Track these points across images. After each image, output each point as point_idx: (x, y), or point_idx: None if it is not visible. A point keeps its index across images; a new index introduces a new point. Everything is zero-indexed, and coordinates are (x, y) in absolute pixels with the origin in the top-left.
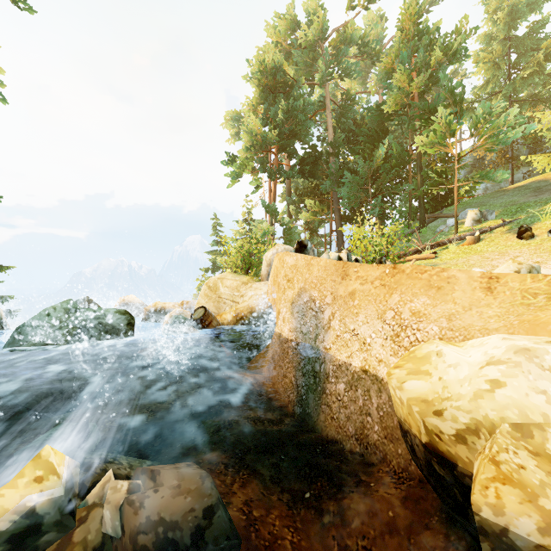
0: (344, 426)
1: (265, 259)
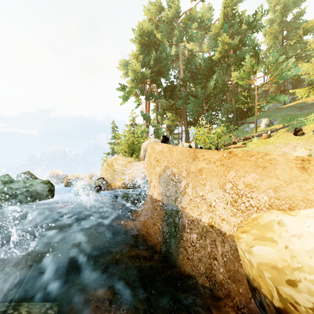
0: (197, 266)
1: (142, 147)
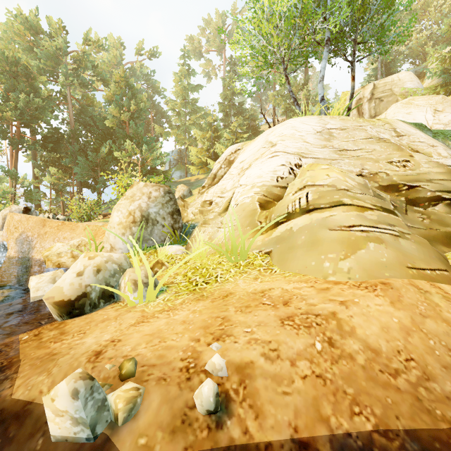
0: None
1: (2, 214)
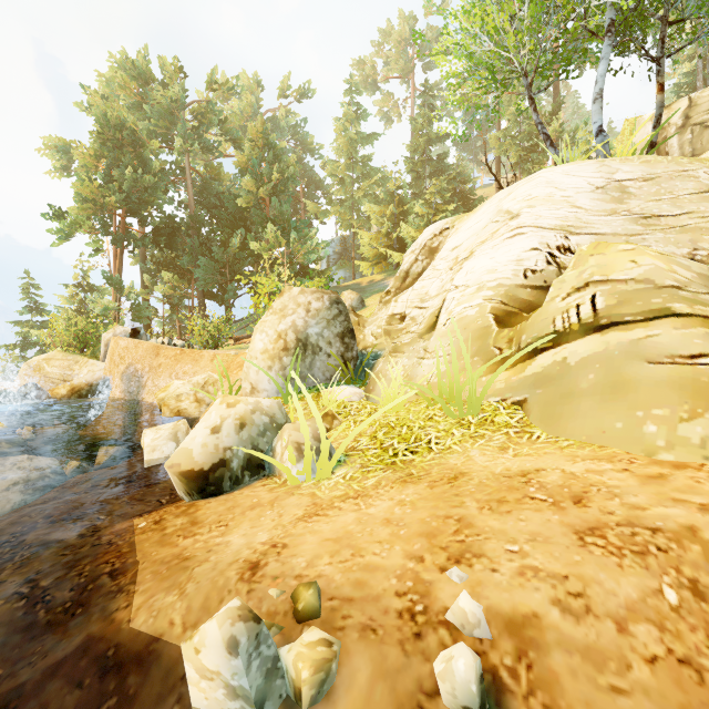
0: None
1: (104, 339)
